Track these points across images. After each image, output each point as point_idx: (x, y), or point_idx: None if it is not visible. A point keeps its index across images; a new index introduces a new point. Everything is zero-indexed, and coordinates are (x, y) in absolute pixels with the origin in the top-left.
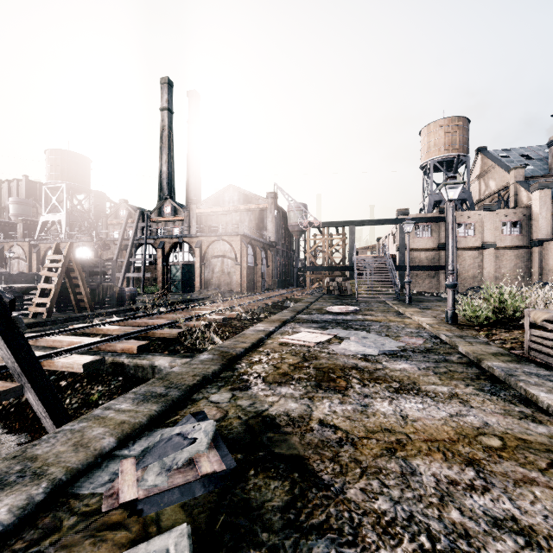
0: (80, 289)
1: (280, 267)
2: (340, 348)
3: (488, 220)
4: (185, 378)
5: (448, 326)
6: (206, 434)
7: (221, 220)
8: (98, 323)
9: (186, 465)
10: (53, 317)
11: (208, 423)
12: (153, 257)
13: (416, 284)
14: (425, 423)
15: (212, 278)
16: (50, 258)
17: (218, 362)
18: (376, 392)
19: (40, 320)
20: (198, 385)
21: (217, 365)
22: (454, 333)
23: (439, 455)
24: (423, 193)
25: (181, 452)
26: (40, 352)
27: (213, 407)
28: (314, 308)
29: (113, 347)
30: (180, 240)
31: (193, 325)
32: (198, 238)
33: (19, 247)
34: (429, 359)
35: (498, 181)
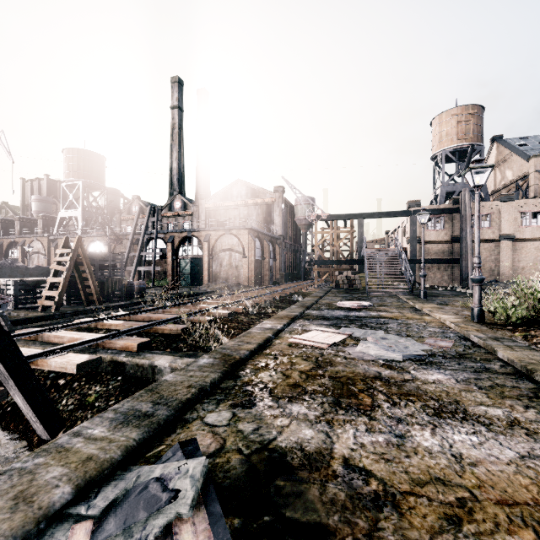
0: (89, 283)
1: (287, 260)
2: (358, 351)
3: (506, 211)
4: (178, 391)
5: (477, 325)
6: (194, 482)
7: (229, 215)
8: (103, 318)
9: (160, 538)
10: (61, 311)
11: (198, 463)
12: (164, 251)
13: (428, 278)
14: (490, 470)
15: (220, 272)
16: (59, 252)
17: (218, 368)
18: (411, 415)
19: (48, 313)
20: (192, 400)
21: (217, 372)
22: (487, 335)
23: (529, 535)
24: (434, 185)
25: (156, 514)
26: (36, 349)
27: (208, 432)
28: (324, 303)
29: (113, 345)
30: (189, 234)
31: (198, 320)
32: (206, 232)
33: (39, 242)
34: (466, 368)
35: (515, 171)
